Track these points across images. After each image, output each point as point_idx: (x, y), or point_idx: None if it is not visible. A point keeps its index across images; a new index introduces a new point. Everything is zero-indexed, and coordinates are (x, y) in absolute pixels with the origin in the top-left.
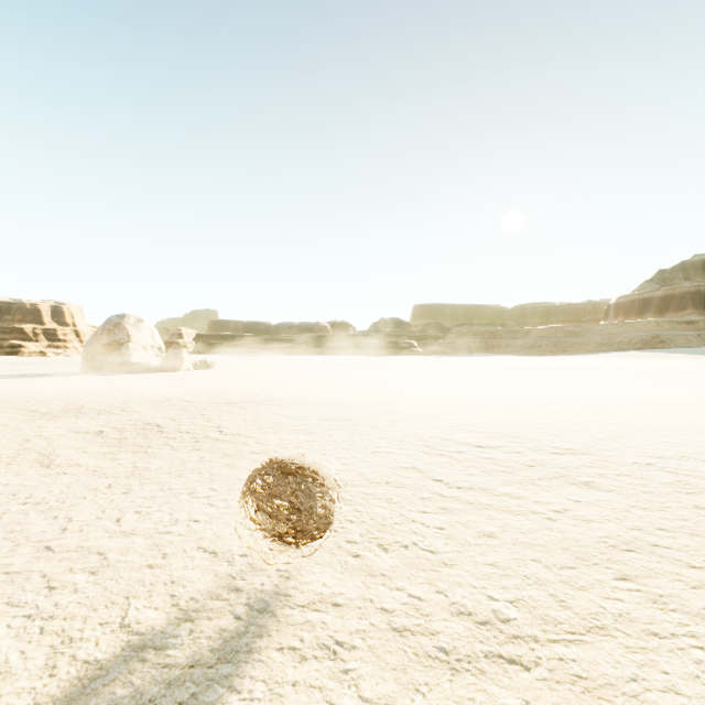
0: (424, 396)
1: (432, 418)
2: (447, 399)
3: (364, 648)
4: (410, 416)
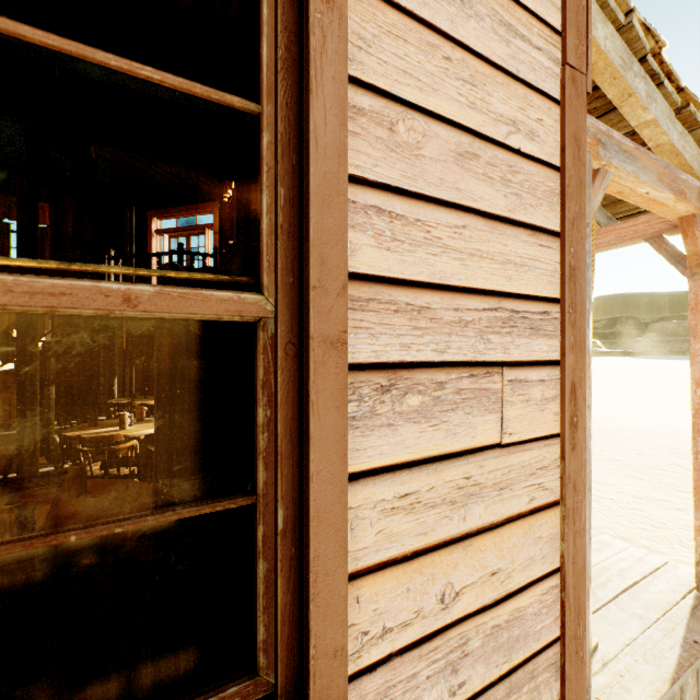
0: (649, 413)
1: (670, 434)
2: (677, 418)
3: (691, 511)
4: (648, 432)
